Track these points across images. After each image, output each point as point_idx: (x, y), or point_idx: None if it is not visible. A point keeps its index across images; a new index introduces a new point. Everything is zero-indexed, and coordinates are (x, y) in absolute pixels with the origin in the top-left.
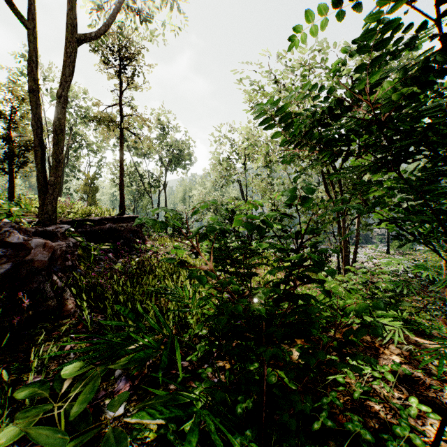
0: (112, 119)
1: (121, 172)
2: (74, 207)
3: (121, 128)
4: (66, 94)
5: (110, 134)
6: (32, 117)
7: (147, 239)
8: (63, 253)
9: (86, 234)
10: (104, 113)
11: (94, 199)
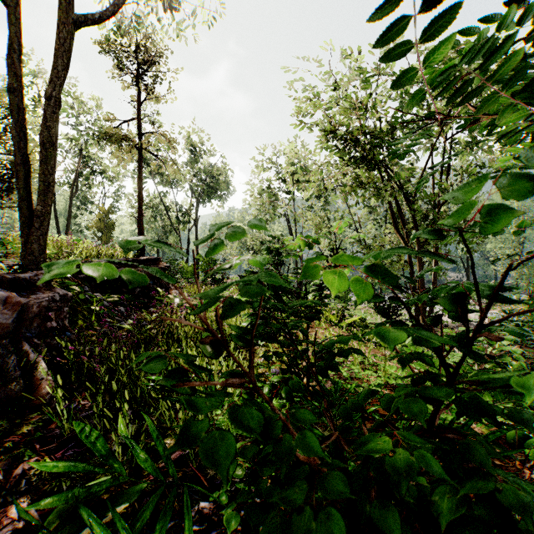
0: (127, 137)
1: (140, 203)
2: (78, 247)
3: (139, 148)
4: (58, 95)
5: (129, 158)
6: (13, 126)
7: (171, 288)
8: (44, 311)
9: (91, 281)
10: (117, 129)
11: (110, 237)
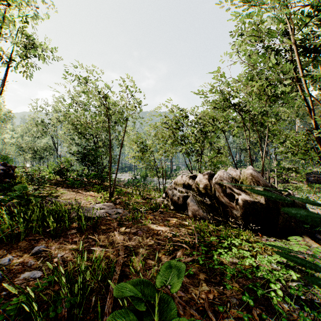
0: None
1: None
2: None
3: None
4: None
5: None
6: None
7: None
8: None
9: None
10: None
11: None
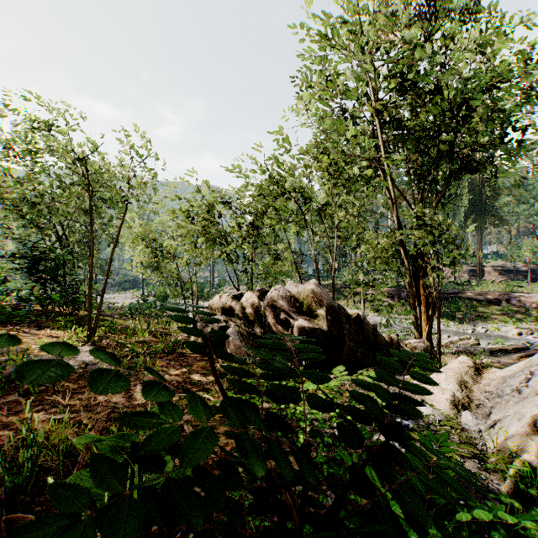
0: None
1: None
2: None
3: None
4: None
5: None
6: None
7: None
8: None
9: None
10: None
11: None
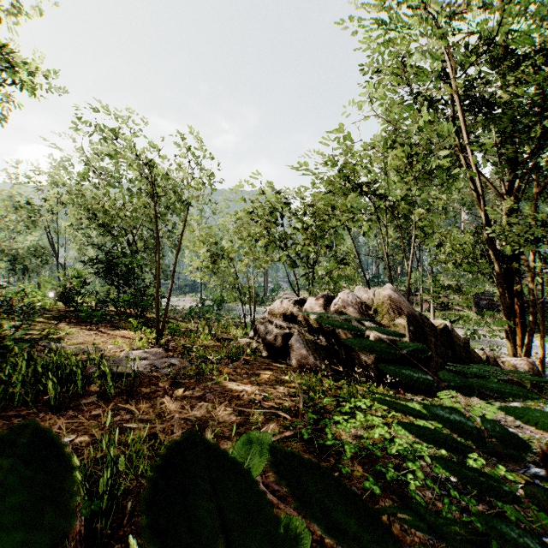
0: None
1: None
2: None
3: None
4: None
5: None
6: None
7: None
8: None
9: None
10: None
11: None
